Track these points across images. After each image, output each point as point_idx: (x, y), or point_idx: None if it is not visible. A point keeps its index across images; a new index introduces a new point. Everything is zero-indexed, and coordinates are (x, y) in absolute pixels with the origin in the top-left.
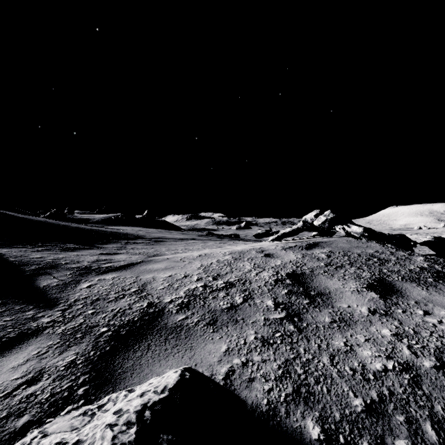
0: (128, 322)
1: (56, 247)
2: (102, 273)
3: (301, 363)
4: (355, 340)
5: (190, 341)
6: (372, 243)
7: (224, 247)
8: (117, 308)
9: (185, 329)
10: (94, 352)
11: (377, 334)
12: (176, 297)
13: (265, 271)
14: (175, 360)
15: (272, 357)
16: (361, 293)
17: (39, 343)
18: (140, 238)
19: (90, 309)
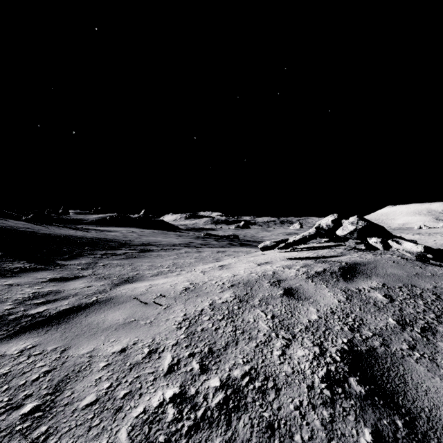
0: None
1: None
2: (13, 335)
3: None
4: None
5: None
6: (433, 266)
7: (223, 259)
8: None
9: None
10: None
11: None
12: None
13: (298, 342)
14: None
15: None
16: None
17: None
18: (124, 245)
19: None
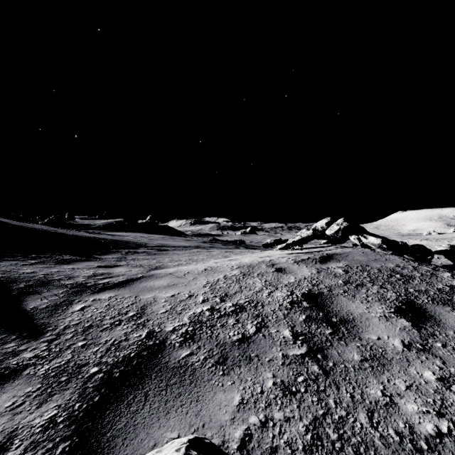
0: (123, 359)
1: (51, 259)
2: (98, 291)
3: (333, 424)
4: (394, 387)
5: (196, 389)
6: (390, 255)
7: (231, 256)
8: (111, 339)
9: (189, 370)
10: (79, 405)
11: (419, 379)
12: (180, 324)
13: (279, 290)
14: (178, 418)
15: (296, 414)
16: (389, 319)
17: (15, 390)
18: (141, 246)
19: (81, 339)
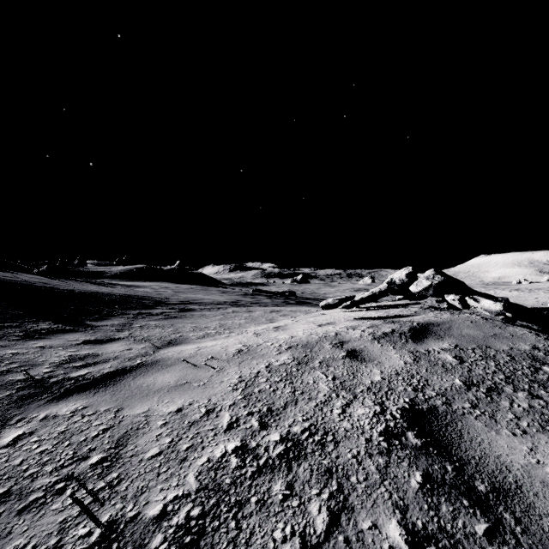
0: None
1: (16, 331)
2: (60, 397)
3: None
4: None
5: None
6: (514, 326)
7: (278, 320)
8: (27, 544)
9: None
10: None
11: None
12: (177, 495)
13: (359, 401)
14: None
15: None
16: None
17: None
18: (160, 304)
19: None
